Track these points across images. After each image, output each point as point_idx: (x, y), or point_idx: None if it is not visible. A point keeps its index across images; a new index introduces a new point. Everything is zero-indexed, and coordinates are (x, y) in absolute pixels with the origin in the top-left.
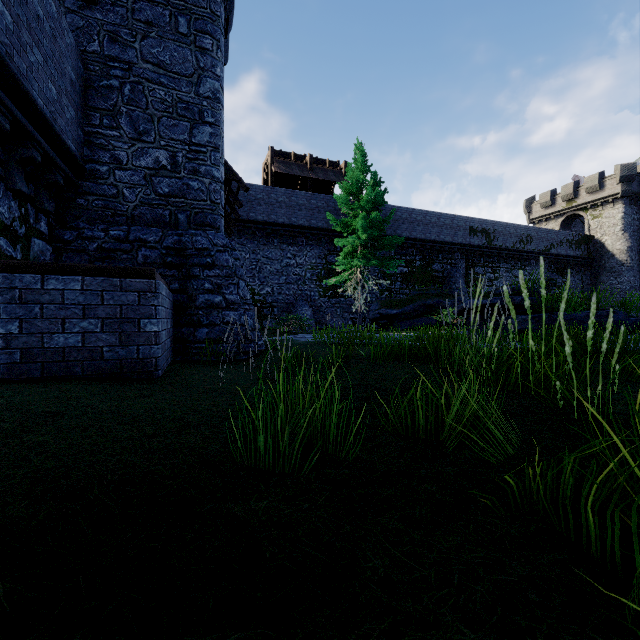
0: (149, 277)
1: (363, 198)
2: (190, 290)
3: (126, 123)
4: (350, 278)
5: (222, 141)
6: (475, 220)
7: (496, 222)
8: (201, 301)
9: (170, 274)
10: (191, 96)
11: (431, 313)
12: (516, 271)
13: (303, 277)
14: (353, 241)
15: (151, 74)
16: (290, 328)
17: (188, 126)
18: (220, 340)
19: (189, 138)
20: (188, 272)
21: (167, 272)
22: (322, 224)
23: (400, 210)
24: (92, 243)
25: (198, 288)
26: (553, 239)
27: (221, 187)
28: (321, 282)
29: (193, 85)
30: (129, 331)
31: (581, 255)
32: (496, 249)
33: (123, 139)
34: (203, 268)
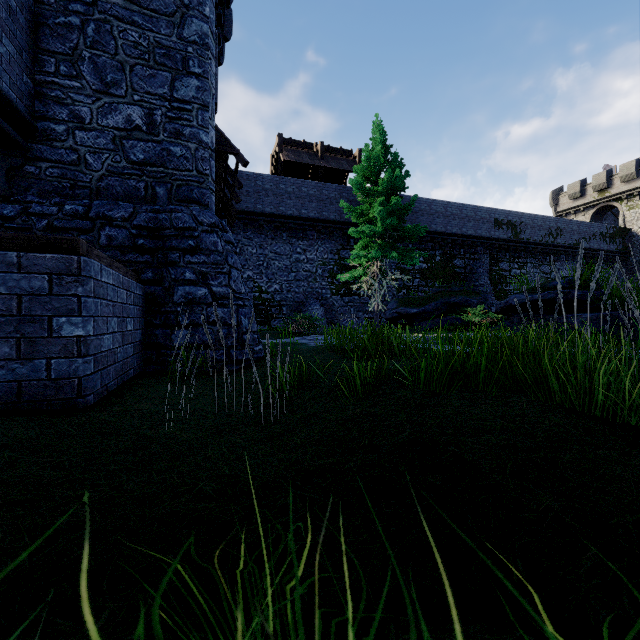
0: (70, 252)
1: (381, 182)
2: (167, 281)
3: (89, 71)
4: (366, 273)
5: (212, 99)
6: (500, 212)
7: (523, 214)
8: (180, 295)
9: (142, 260)
10: (172, 40)
11: (456, 312)
12: (544, 267)
13: (314, 274)
14: (370, 230)
15: (121, 11)
16: (299, 329)
17: (169, 77)
18: (204, 345)
19: (170, 92)
20: (165, 258)
21: (138, 258)
22: (334, 216)
23: (419, 201)
24: (41, 220)
25: (177, 278)
26: (585, 232)
27: (211, 155)
28: (333, 279)
29: (175, 26)
30: (33, 336)
31: (616, 249)
32: (523, 243)
33: (85, 91)
34: (184, 253)
